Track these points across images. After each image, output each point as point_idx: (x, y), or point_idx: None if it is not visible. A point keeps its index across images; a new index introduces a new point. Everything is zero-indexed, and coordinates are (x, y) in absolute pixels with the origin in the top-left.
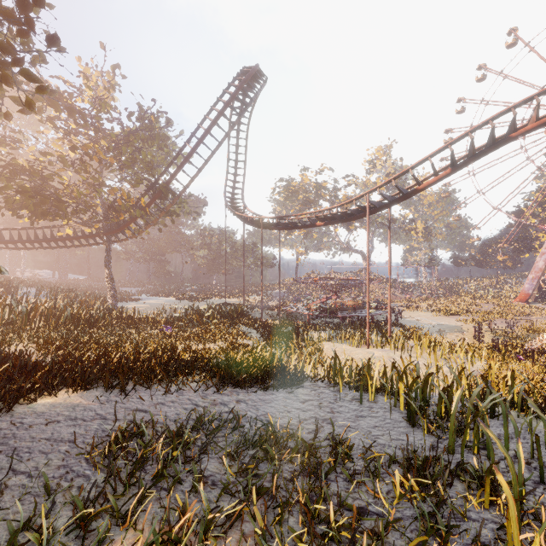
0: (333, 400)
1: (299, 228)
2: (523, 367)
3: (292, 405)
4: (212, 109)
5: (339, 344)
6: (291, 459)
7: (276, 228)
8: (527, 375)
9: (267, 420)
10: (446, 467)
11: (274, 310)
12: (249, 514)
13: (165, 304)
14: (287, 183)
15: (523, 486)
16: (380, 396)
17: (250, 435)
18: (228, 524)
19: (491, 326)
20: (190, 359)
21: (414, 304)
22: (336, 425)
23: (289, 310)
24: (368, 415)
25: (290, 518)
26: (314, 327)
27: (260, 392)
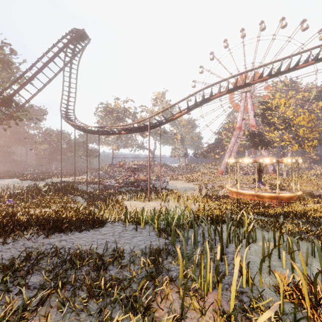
0: (121, 231)
1: (111, 134)
2: (214, 204)
3: (96, 237)
4: (50, 50)
5: (133, 201)
6: (88, 264)
7: (97, 133)
8: (214, 207)
9: (78, 248)
10: (167, 251)
11: (96, 184)
12: (56, 297)
13: (9, 184)
14: (106, 106)
15: (194, 252)
16: (147, 225)
17: (65, 258)
18: (41, 305)
19: (206, 186)
20: (26, 219)
21: (175, 177)
22: (120, 243)
23: (106, 183)
24: (139, 236)
25: (82, 292)
26: (120, 193)
27: (77, 233)
